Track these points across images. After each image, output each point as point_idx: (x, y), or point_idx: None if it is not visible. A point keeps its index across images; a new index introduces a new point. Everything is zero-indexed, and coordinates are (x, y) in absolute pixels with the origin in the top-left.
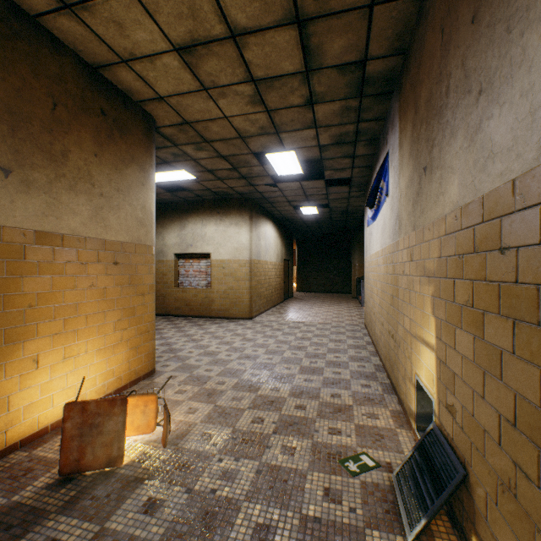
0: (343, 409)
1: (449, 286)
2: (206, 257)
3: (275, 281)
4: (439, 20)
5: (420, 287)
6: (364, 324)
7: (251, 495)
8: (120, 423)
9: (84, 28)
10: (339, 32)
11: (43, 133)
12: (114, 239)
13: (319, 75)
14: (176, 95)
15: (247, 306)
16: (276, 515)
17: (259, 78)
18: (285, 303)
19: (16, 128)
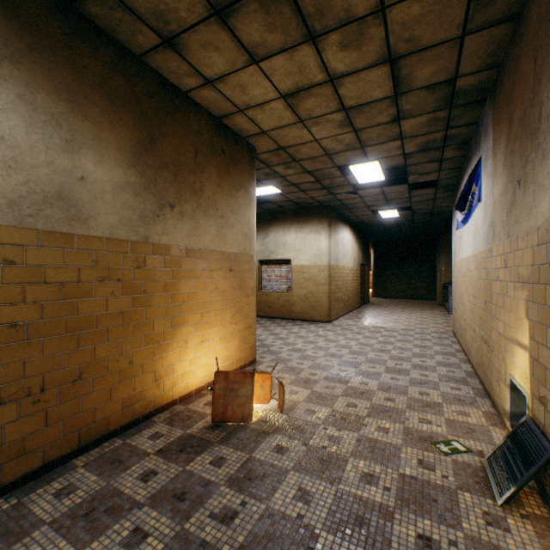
0: (432, 405)
1: (541, 291)
2: (287, 263)
3: (352, 285)
4: (532, 50)
5: (514, 292)
6: (453, 332)
7: (355, 454)
8: (250, 391)
9: (217, 93)
10: (429, 61)
11: (190, 175)
12: (229, 251)
13: (407, 96)
14: (276, 128)
15: (326, 309)
16: (378, 469)
17: (350, 106)
18: (362, 309)
19: (177, 175)
